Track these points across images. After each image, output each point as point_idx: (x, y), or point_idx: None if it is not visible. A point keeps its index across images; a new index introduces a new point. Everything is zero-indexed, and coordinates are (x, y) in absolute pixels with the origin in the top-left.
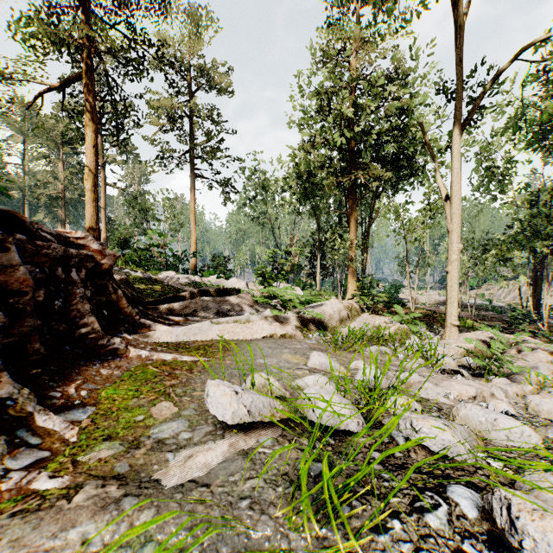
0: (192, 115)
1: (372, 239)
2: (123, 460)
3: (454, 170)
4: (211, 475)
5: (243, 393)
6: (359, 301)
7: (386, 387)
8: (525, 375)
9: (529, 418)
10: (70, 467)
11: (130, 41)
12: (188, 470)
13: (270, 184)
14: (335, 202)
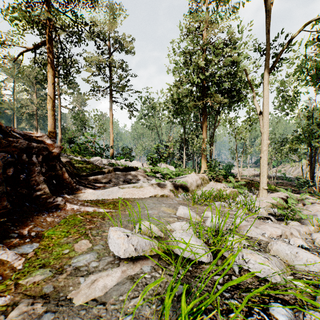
0: (110, 66)
1: (216, 138)
2: (49, 283)
3: (264, 97)
4: (107, 295)
5: (132, 236)
6: (208, 174)
7: (225, 229)
8: (309, 220)
9: (316, 249)
10: (13, 289)
11: (74, 22)
12: (92, 291)
13: (156, 106)
14: (194, 117)
